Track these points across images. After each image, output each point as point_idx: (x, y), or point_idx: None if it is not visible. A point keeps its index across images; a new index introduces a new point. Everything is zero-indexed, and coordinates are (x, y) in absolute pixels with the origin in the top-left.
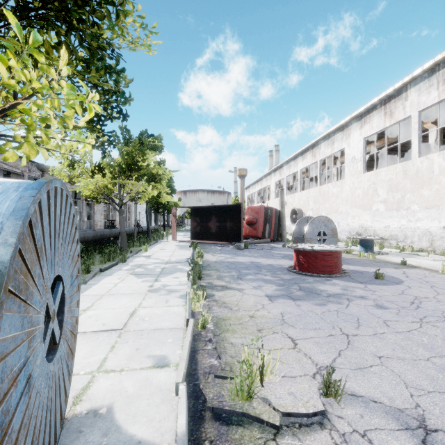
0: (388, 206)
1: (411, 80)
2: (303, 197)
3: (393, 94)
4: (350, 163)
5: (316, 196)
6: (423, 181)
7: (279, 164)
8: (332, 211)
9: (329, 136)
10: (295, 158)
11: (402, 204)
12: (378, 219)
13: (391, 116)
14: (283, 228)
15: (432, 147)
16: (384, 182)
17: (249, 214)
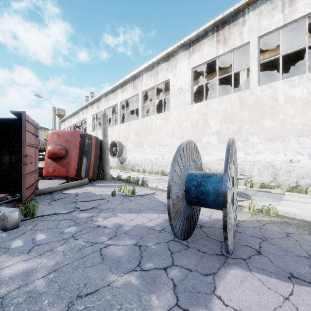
0: (221, 138)
1: (252, 1)
2: (123, 130)
3: (227, 20)
4: (177, 94)
5: (138, 128)
6: (265, 110)
7: (97, 96)
8: (155, 143)
9: (152, 67)
10: (114, 91)
11: (238, 135)
12: (210, 152)
13: (225, 43)
14: (106, 162)
15: (243, 88)
16: (216, 113)
17: (54, 142)
